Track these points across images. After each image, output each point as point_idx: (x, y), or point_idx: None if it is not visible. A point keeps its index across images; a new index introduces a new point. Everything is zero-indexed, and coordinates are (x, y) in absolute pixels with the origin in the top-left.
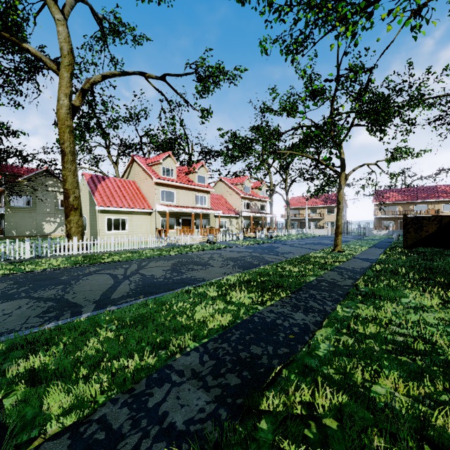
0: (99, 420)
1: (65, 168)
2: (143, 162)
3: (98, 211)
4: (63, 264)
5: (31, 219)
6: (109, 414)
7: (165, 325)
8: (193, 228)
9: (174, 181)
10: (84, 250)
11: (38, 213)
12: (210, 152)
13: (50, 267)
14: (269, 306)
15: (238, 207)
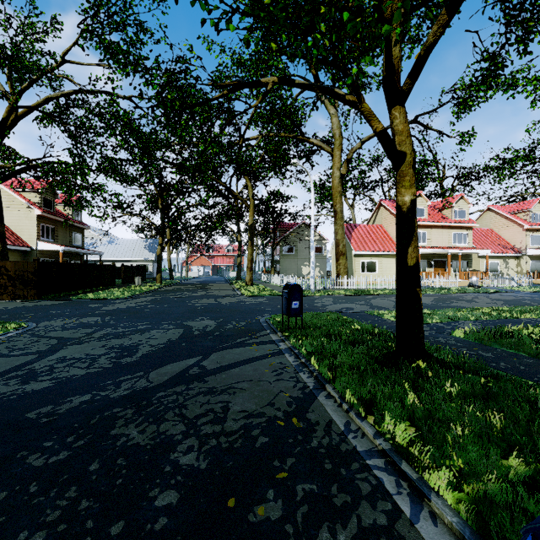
0: (433, 324)
1: (336, 224)
2: (391, 206)
3: (354, 255)
4: (347, 293)
5: (294, 264)
6: (436, 324)
7: (448, 314)
8: (448, 271)
9: (425, 220)
10: (351, 286)
11: (298, 259)
12: (471, 171)
13: (341, 294)
14: (529, 318)
15: (520, 243)
